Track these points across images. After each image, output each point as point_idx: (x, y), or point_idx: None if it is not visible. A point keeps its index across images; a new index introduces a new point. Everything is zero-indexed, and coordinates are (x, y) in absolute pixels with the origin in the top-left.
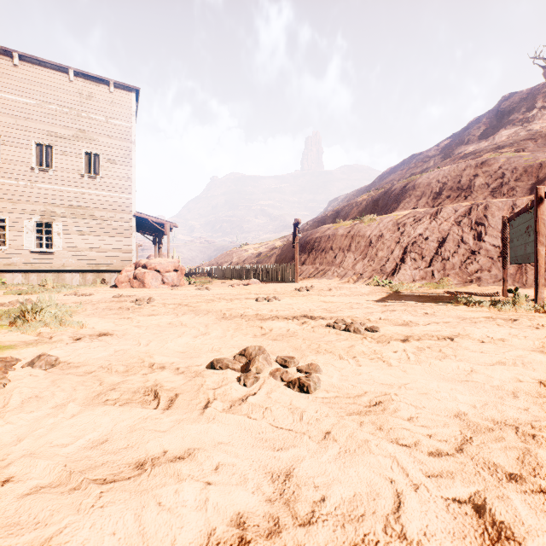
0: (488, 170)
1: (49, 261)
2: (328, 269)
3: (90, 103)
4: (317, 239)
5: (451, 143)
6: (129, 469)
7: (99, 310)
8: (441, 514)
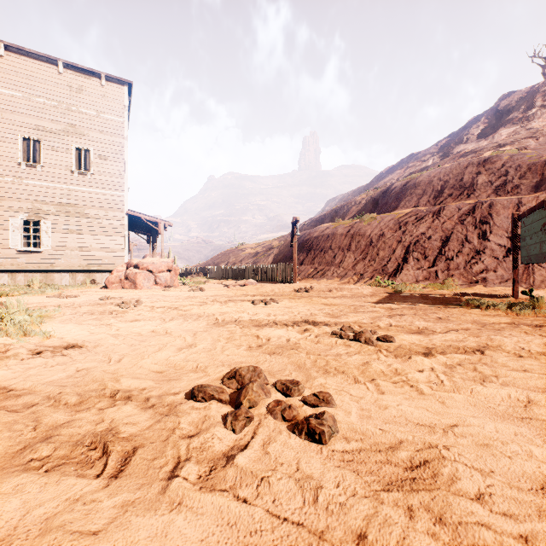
0: (491, 167)
1: (37, 261)
2: (328, 269)
3: (80, 97)
4: (316, 238)
5: (450, 142)
6: None
7: (78, 314)
8: None
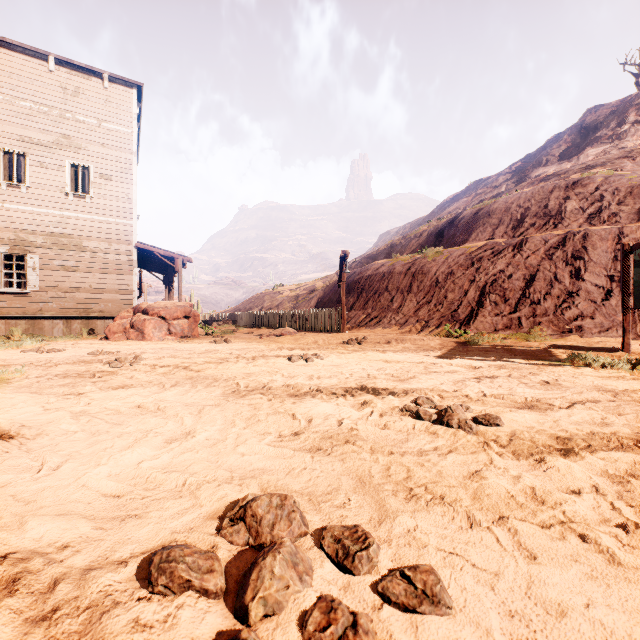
0: (582, 191)
1: (22, 305)
2: (384, 315)
3: (76, 101)
4: (369, 277)
5: (526, 165)
6: None
7: (47, 377)
8: None
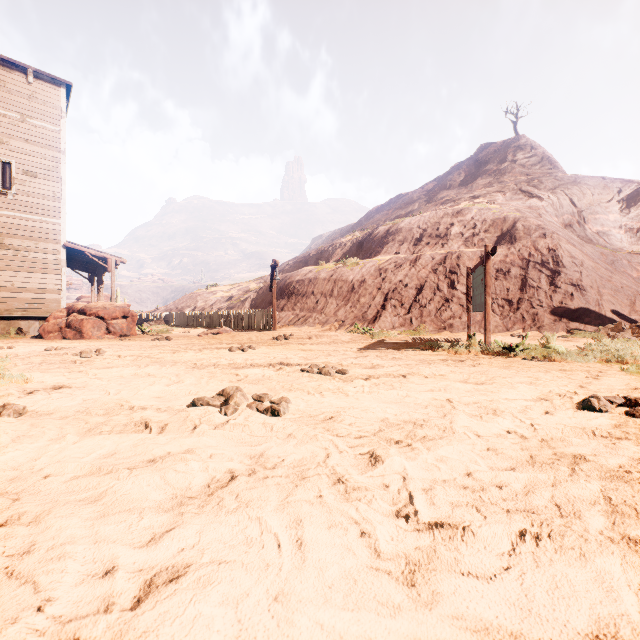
0: (462, 219)
1: None
2: (310, 315)
3: None
4: (298, 282)
5: (435, 187)
6: (143, 464)
7: (35, 364)
8: (351, 460)
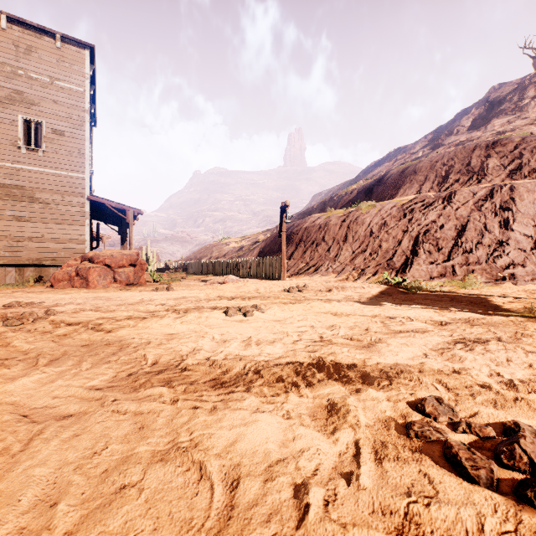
0: (502, 150)
1: None
2: (321, 263)
3: (29, 59)
4: (306, 229)
5: (439, 135)
6: None
7: None
8: None
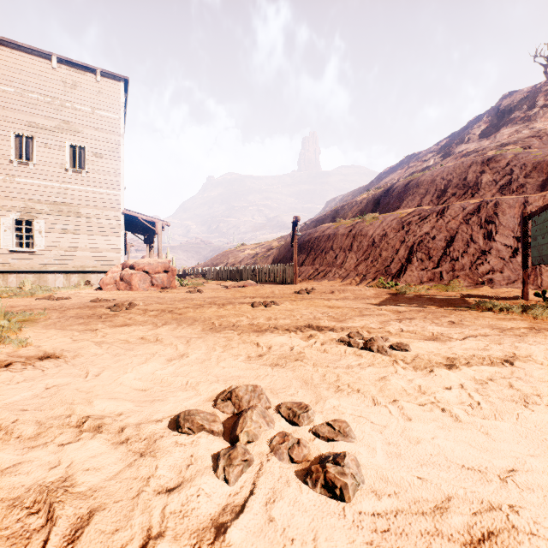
0: (495, 166)
1: (30, 261)
2: (329, 270)
3: (74, 93)
4: (317, 238)
5: (451, 142)
6: None
7: (65, 318)
8: None
